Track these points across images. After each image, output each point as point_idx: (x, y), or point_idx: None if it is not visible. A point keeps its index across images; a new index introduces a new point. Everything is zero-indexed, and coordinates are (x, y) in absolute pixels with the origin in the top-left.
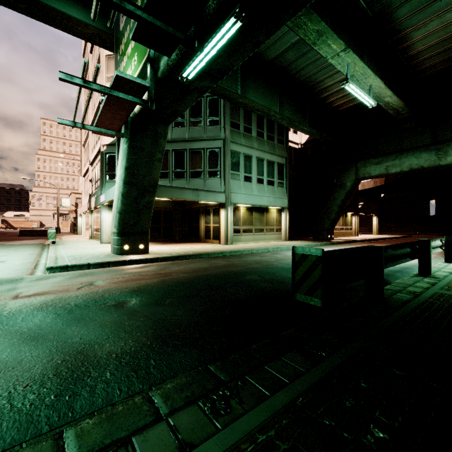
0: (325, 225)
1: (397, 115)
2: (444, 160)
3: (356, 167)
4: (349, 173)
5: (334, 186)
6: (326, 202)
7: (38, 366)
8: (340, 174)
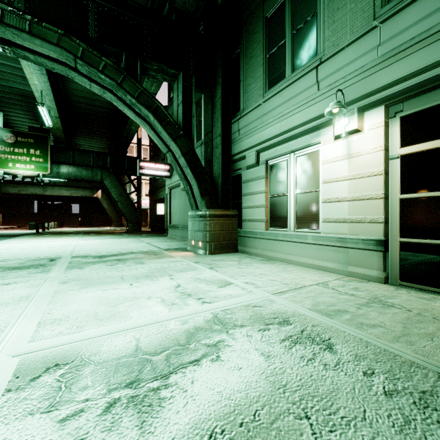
0: None
1: None
2: (46, 193)
3: None
4: None
5: None
6: None
7: (2, 238)
8: None
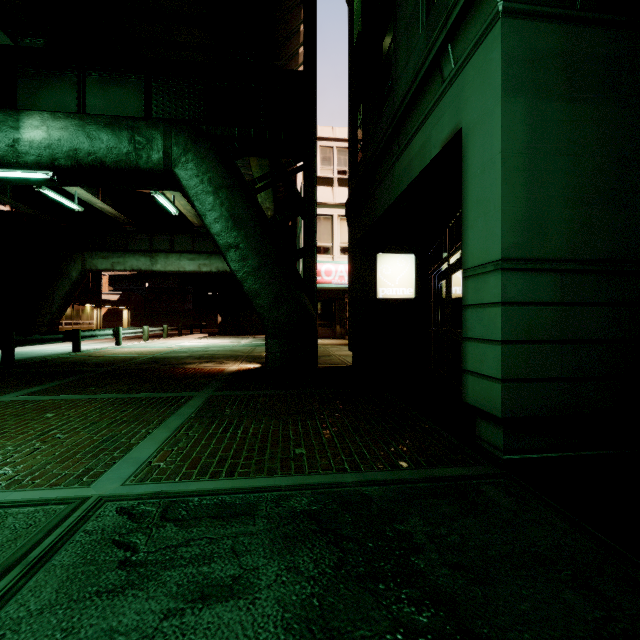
0: (45, 319)
1: (118, 218)
2: (156, 267)
3: (83, 257)
4: (76, 262)
5: (57, 273)
6: (46, 291)
7: None
8: (64, 261)
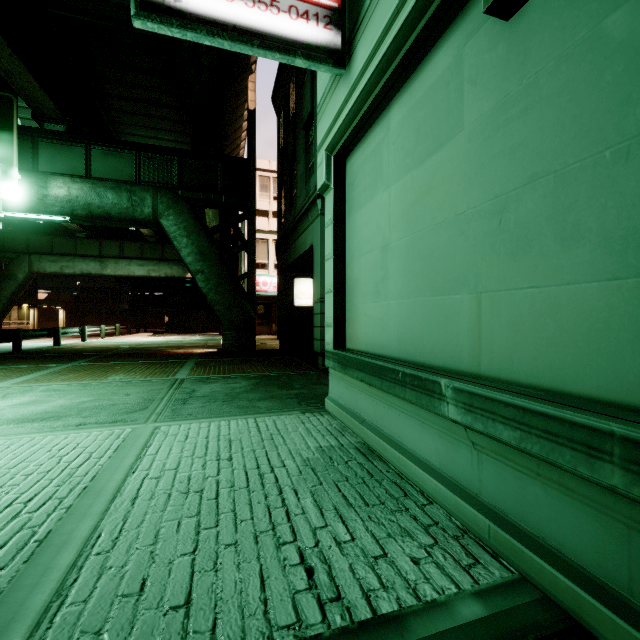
0: None
1: (69, 226)
2: (106, 271)
3: (30, 260)
4: (22, 264)
5: (2, 275)
6: None
7: None
8: (10, 264)
